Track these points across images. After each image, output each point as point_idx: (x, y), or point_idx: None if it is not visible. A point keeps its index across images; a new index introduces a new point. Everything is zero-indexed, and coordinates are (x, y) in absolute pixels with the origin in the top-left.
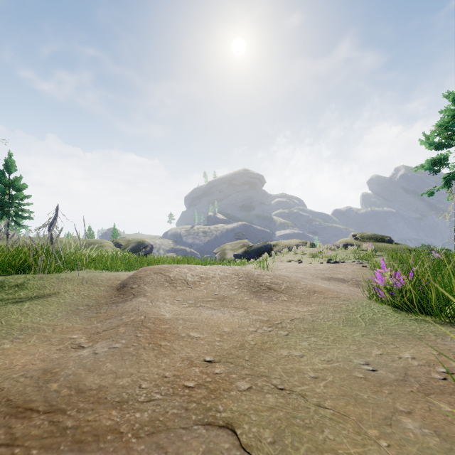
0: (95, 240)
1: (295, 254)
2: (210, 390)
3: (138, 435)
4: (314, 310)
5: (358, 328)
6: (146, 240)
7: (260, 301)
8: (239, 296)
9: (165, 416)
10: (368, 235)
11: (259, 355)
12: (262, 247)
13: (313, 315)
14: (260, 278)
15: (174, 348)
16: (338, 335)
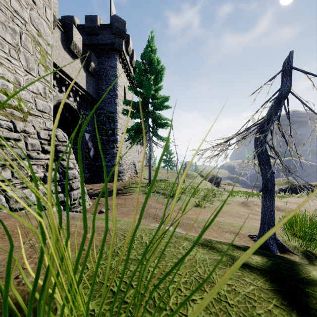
0: (190, 172)
1: None
2: None
3: None
4: None
5: None
6: (217, 174)
7: (278, 212)
8: None
9: None
10: None
11: None
12: (303, 186)
13: None
14: (280, 207)
15: None
16: None
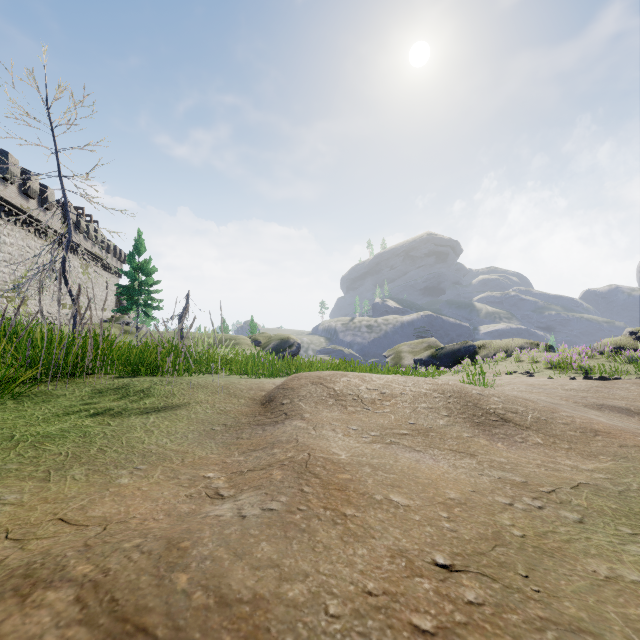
0: (230, 336)
1: (518, 362)
2: None
3: None
4: (610, 469)
5: None
6: (292, 337)
7: (493, 441)
8: (453, 430)
9: None
10: None
11: (545, 567)
12: (460, 350)
13: (613, 480)
14: (484, 400)
15: (369, 524)
16: None
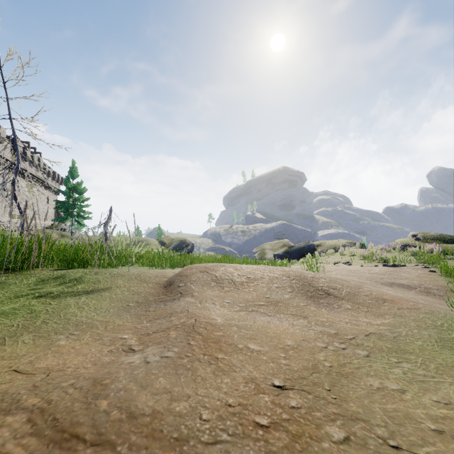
0: (142, 239)
1: (342, 256)
2: (291, 435)
3: None
4: (390, 323)
5: None
6: (188, 239)
7: (319, 308)
8: (294, 301)
9: None
10: (433, 235)
11: (341, 384)
12: (304, 247)
13: (391, 330)
14: (315, 281)
15: (233, 363)
16: (439, 363)
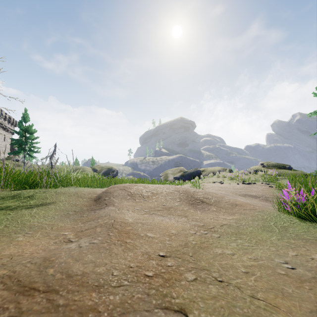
0: (80, 167)
1: (218, 177)
2: (165, 279)
3: (112, 314)
4: (237, 218)
5: (274, 233)
6: (114, 167)
7: (196, 210)
8: (180, 207)
9: (132, 300)
10: (273, 164)
11: (199, 252)
12: (194, 172)
13: (237, 222)
14: (195, 194)
15: (136, 244)
16: (258, 239)
